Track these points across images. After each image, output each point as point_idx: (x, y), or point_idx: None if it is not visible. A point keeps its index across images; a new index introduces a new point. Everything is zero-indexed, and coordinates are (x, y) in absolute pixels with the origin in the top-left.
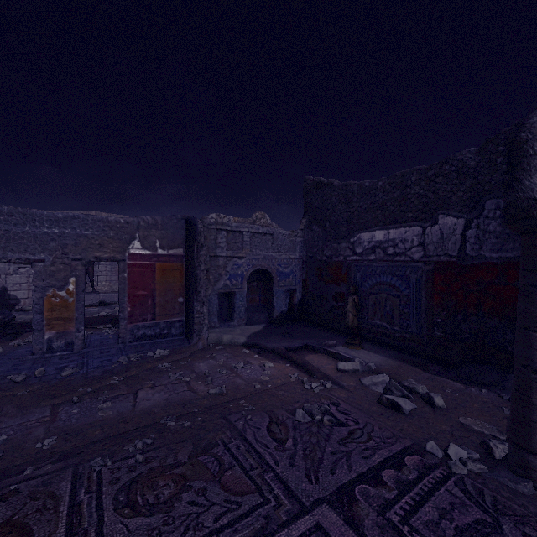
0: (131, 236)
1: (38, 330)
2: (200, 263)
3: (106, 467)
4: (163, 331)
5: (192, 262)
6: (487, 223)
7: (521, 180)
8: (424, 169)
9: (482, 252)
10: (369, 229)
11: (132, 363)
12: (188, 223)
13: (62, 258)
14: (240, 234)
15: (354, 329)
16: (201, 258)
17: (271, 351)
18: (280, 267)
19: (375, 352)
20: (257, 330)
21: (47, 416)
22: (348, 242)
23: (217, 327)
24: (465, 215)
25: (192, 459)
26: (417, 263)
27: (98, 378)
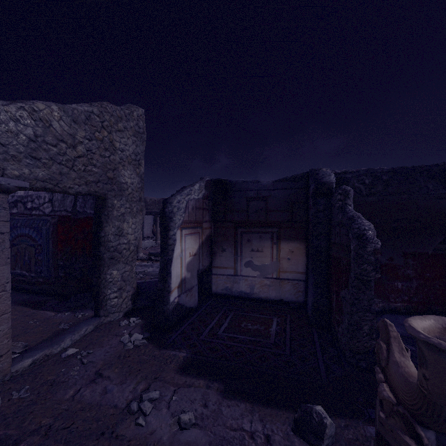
0: None
1: None
2: None
3: None
4: None
5: None
6: None
7: None
8: None
9: (86, 209)
10: None
11: None
12: None
13: None
14: None
15: None
16: None
17: None
18: None
19: None
20: None
21: None
22: None
23: None
24: None
25: None
26: (47, 217)
27: None
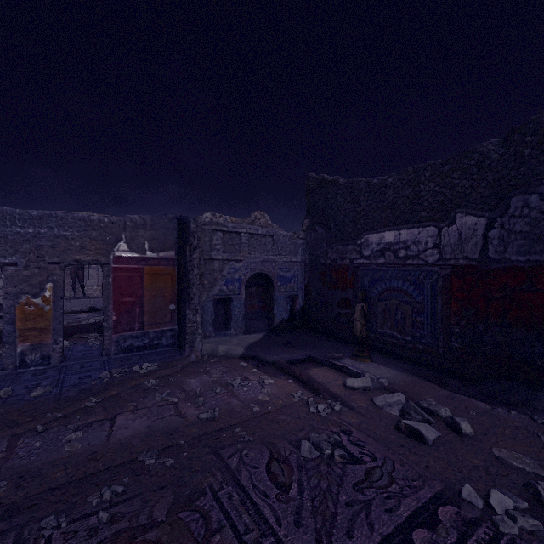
0: (116, 237)
1: (9, 342)
2: (193, 266)
3: (59, 530)
4: (152, 341)
5: (184, 265)
6: (513, 222)
7: None
8: (439, 163)
9: (506, 255)
10: (378, 230)
11: (114, 380)
12: (180, 223)
13: (37, 262)
14: (237, 235)
15: (363, 339)
16: (194, 262)
17: (271, 365)
18: (281, 271)
19: (386, 366)
20: (256, 339)
21: (1, 452)
22: (355, 245)
23: (212, 337)
24: (487, 213)
25: (171, 516)
26: (432, 267)
27: (72, 400)
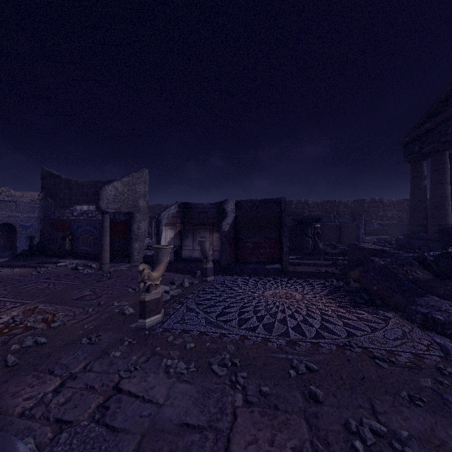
0: None
1: None
2: None
3: None
4: None
5: None
6: None
7: (99, 202)
8: (103, 182)
9: (120, 217)
10: (81, 204)
11: None
12: None
13: None
14: None
15: (69, 251)
16: None
17: (17, 266)
18: (23, 222)
19: (79, 260)
20: (3, 260)
21: None
22: (70, 210)
23: None
24: None
25: None
26: (100, 221)
27: None
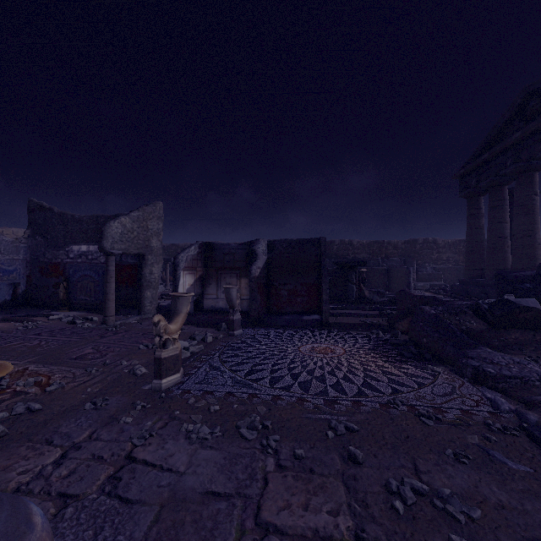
0: None
1: None
2: None
3: None
4: None
5: None
6: None
7: (102, 241)
8: (107, 216)
9: (128, 260)
10: (78, 244)
11: None
12: None
13: None
14: None
15: (64, 301)
16: None
17: None
18: (4, 265)
19: (77, 312)
20: None
21: None
22: (65, 250)
23: None
24: None
25: None
26: (103, 264)
27: None
